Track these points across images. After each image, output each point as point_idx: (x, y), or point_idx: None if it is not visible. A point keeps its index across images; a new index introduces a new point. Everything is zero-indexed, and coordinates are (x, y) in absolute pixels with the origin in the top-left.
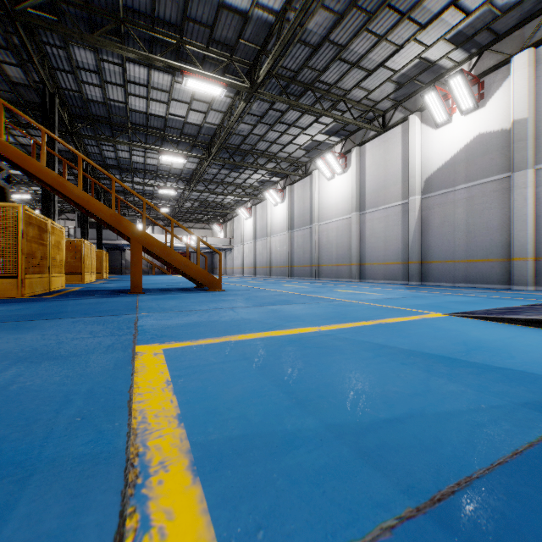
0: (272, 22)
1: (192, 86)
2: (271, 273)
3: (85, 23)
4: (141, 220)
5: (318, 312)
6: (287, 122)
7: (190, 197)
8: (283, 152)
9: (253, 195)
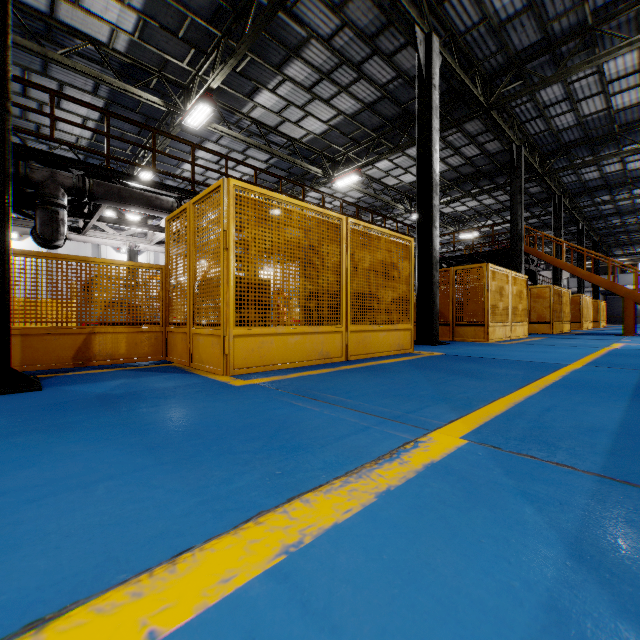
0: None
1: None
2: None
3: (585, 147)
4: None
5: None
6: None
7: None
8: None
9: None
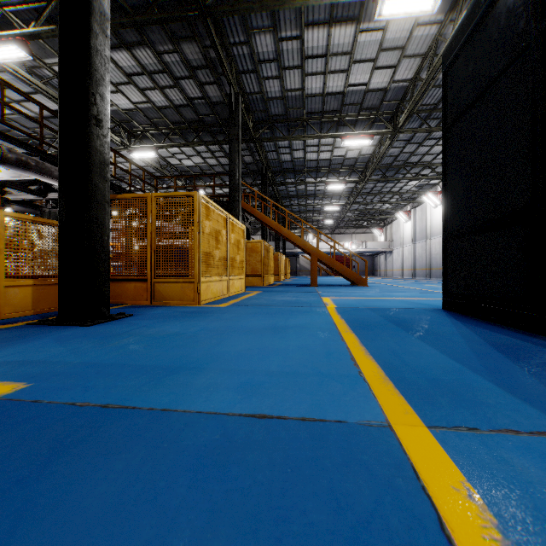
0: (407, 85)
1: (348, 144)
2: (430, 275)
3: (285, 127)
4: (311, 230)
5: (409, 295)
6: (436, 137)
7: (351, 208)
8: (437, 159)
9: (412, 198)
